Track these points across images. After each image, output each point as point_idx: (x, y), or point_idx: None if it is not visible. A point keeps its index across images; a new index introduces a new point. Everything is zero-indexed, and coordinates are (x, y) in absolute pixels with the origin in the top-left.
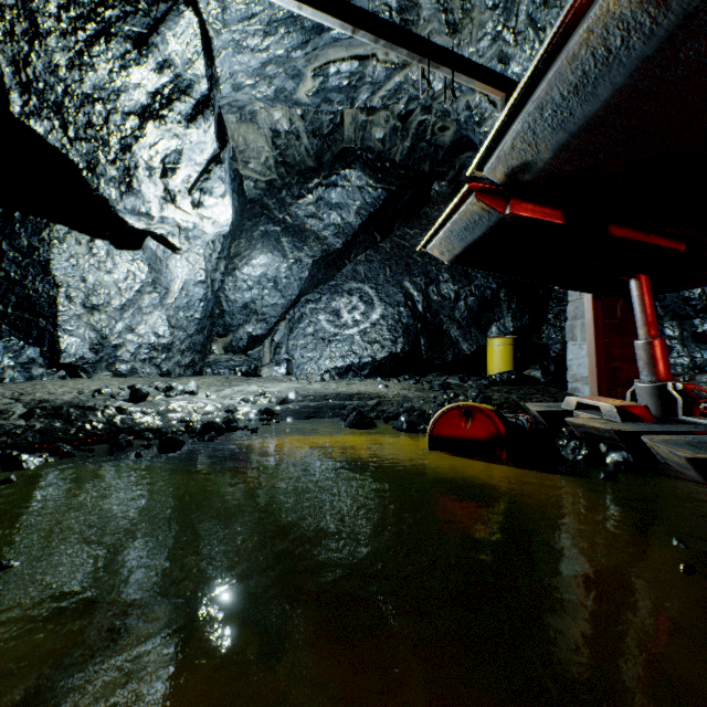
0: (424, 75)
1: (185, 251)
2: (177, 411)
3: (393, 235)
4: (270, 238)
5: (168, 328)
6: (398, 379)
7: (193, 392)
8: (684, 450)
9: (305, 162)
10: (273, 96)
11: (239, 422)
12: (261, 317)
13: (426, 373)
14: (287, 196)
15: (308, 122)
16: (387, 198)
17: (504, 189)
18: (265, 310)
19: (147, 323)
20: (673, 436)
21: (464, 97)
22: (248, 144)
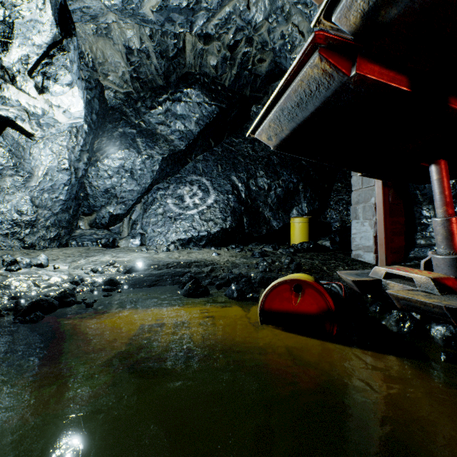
0: (249, 6)
1: (39, 137)
2: (13, 286)
3: (224, 142)
4: (127, 137)
5: (31, 207)
6: (227, 248)
7: (42, 265)
8: None
9: (156, 81)
10: (121, 6)
11: (81, 293)
12: (120, 200)
13: (248, 243)
14: (142, 106)
15: (156, 42)
16: (219, 113)
17: (353, 43)
18: (124, 195)
19: (9, 202)
20: None
21: (279, 28)
22: (105, 57)
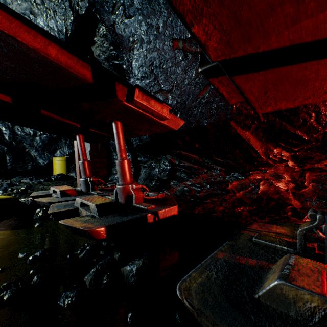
0: None
1: None
2: None
3: None
4: None
5: None
6: None
7: None
8: (56, 209)
9: None
10: None
11: None
12: None
13: (13, 177)
14: None
15: None
16: None
17: None
18: None
19: None
20: (67, 202)
21: None
22: None
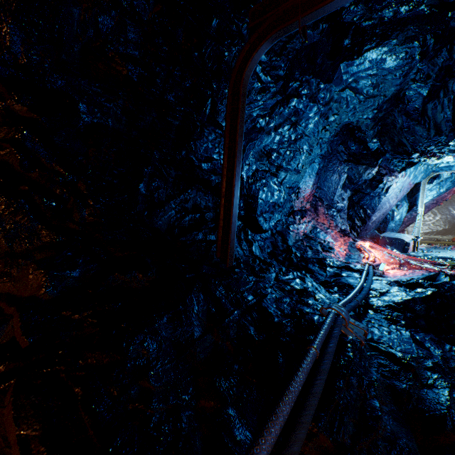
0: None
1: None
2: None
3: None
4: None
5: None
6: (446, 236)
7: None
8: None
9: None
10: None
11: None
12: None
13: None
14: None
15: None
16: None
17: None
18: None
19: None
20: None
21: None
22: None
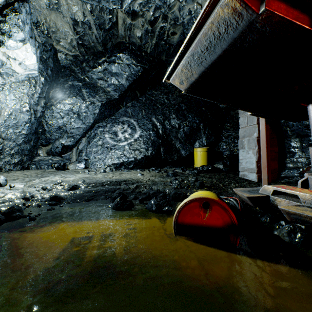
0: None
1: (1, 84)
2: None
3: (146, 94)
4: (75, 88)
5: None
6: (149, 170)
7: (0, 184)
8: None
9: (96, 47)
10: None
11: (30, 208)
12: (70, 135)
13: (164, 166)
14: (86, 66)
15: (95, 16)
16: (143, 72)
17: None
18: (72, 131)
19: None
20: None
21: (187, 6)
22: (57, 27)
